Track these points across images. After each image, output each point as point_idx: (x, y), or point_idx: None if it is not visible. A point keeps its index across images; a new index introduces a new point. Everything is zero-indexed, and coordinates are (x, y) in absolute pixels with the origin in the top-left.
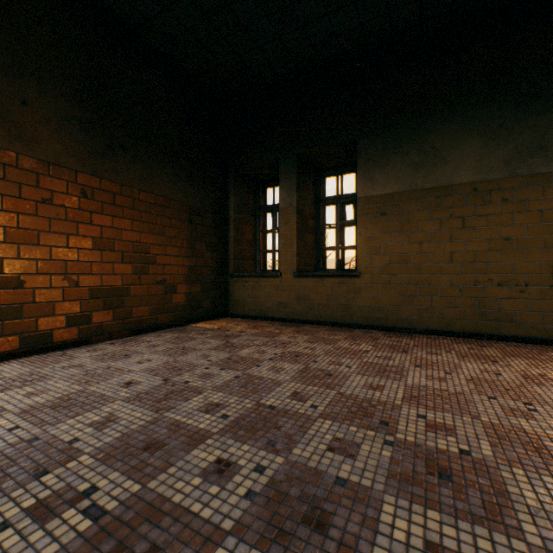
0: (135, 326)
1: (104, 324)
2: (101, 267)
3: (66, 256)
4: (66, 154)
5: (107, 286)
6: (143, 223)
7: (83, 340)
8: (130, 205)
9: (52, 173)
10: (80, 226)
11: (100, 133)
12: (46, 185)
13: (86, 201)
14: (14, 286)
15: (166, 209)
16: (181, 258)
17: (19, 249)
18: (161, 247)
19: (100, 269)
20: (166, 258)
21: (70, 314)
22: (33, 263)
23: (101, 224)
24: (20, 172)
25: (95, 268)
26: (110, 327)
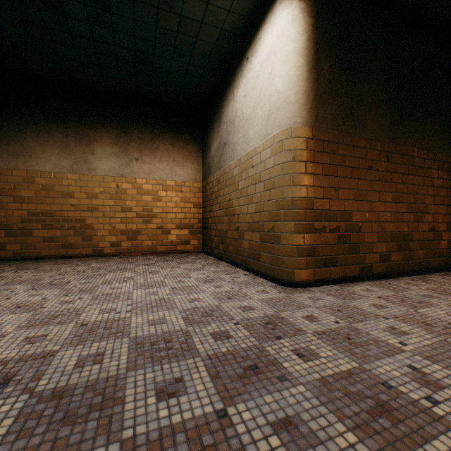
0: (413, 266)
1: (396, 263)
2: (395, 216)
3: (378, 208)
4: (378, 130)
5: (398, 232)
6: (418, 177)
7: (386, 273)
8: (410, 163)
9: (371, 147)
10: (384, 185)
11: (394, 108)
12: (369, 156)
13: (387, 164)
14: (356, 230)
15: (433, 162)
16: (443, 207)
17: (358, 204)
18: (429, 197)
19: (394, 218)
20: (433, 207)
21: (379, 253)
22: (363, 214)
23: (395, 181)
24: (358, 150)
25: (392, 217)
26: (399, 266)
